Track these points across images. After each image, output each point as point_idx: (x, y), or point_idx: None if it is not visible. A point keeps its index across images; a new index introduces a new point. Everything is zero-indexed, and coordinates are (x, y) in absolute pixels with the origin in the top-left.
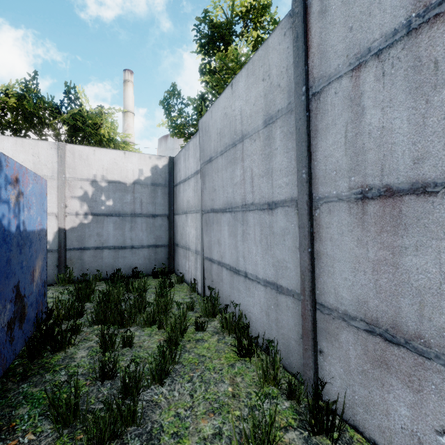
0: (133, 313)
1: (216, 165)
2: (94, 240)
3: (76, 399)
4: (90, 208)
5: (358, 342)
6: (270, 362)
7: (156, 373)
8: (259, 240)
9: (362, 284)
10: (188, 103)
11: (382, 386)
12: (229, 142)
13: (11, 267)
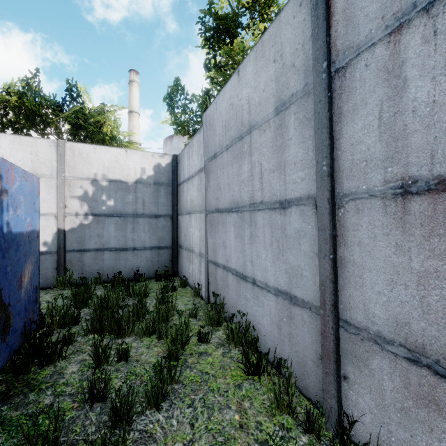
0: (132, 321)
1: (221, 161)
2: (94, 242)
3: (54, 433)
4: (90, 209)
5: (396, 372)
6: (283, 385)
7: (152, 395)
8: (269, 244)
9: (402, 300)
10: (192, 99)
11: (430, 432)
12: (236, 135)
13: None
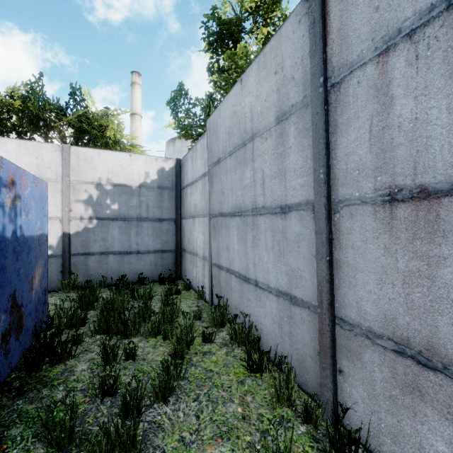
0: (138, 323)
1: (225, 166)
2: (99, 245)
3: (71, 421)
4: (94, 212)
5: (385, 363)
6: (283, 380)
7: (160, 390)
8: (271, 247)
9: (390, 298)
10: (195, 103)
11: (414, 416)
12: (239, 141)
13: (6, 275)
